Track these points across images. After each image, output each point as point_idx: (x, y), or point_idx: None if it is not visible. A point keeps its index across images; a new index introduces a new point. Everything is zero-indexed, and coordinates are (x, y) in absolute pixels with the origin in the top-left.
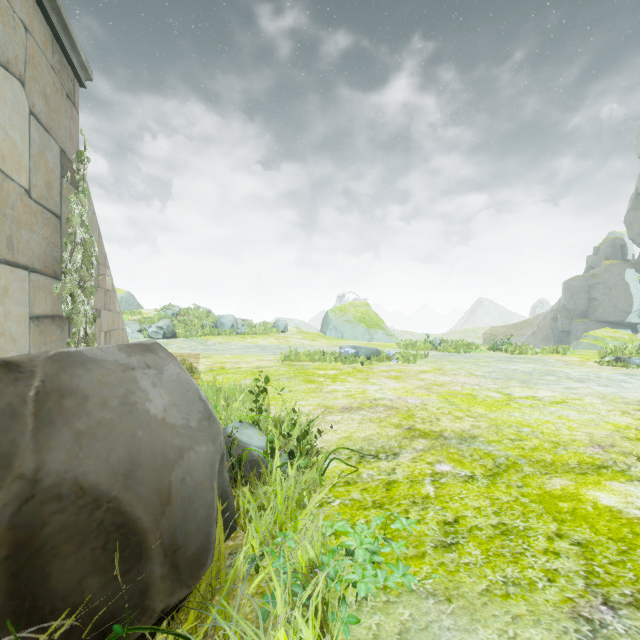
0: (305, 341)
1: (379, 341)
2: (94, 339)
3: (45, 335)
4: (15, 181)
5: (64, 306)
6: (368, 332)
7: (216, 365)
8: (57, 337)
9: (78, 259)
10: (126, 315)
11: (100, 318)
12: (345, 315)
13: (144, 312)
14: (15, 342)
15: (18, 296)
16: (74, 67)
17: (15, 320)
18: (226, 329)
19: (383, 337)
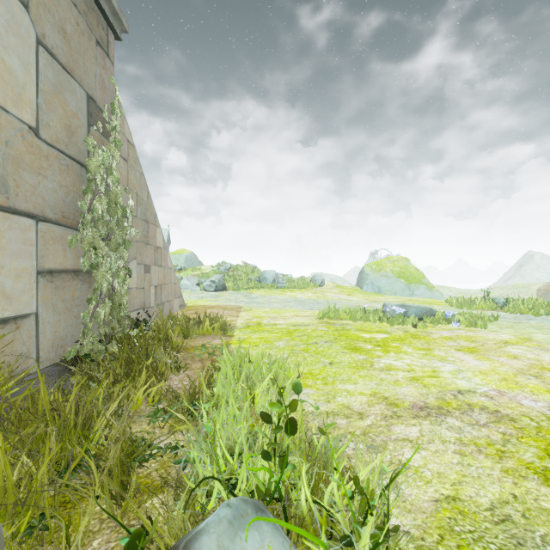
0: (342, 295)
1: (421, 297)
2: (120, 295)
3: (64, 291)
4: (12, 114)
5: (84, 260)
6: (408, 287)
7: (253, 320)
8: (82, 293)
9: (99, 209)
10: (189, 271)
11: (149, 273)
12: (382, 270)
13: (203, 268)
14: (12, 300)
15: (17, 247)
16: (105, 13)
17: (12, 275)
18: (268, 283)
19: (425, 293)
